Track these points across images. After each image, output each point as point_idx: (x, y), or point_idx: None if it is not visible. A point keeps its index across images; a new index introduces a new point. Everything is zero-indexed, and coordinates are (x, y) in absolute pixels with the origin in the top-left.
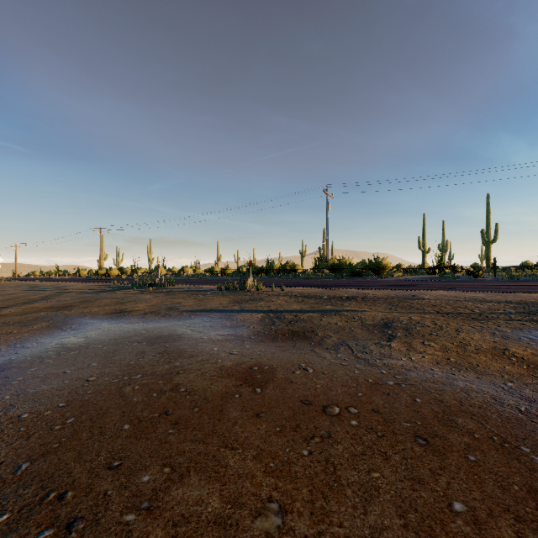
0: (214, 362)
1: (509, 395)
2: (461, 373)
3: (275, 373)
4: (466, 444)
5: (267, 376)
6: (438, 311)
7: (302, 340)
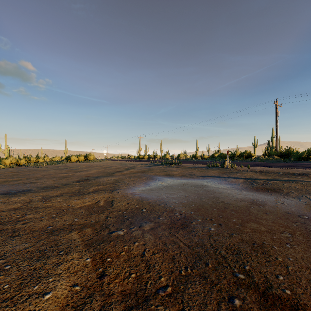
0: (232, 196)
1: None
2: None
3: (266, 203)
4: None
5: (262, 203)
6: None
7: (274, 192)
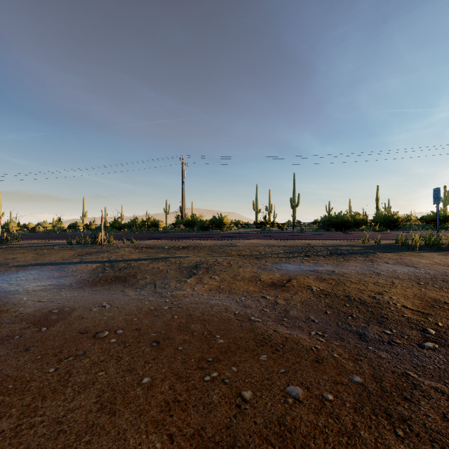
0: (14, 311)
1: (237, 305)
2: (219, 295)
3: (72, 313)
4: (184, 340)
5: (63, 316)
6: (239, 254)
7: (119, 283)
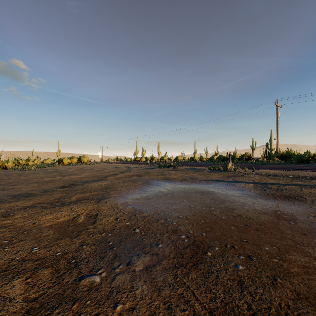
0: (248, 206)
1: None
2: None
3: (295, 216)
4: None
5: (291, 217)
6: None
7: (297, 201)
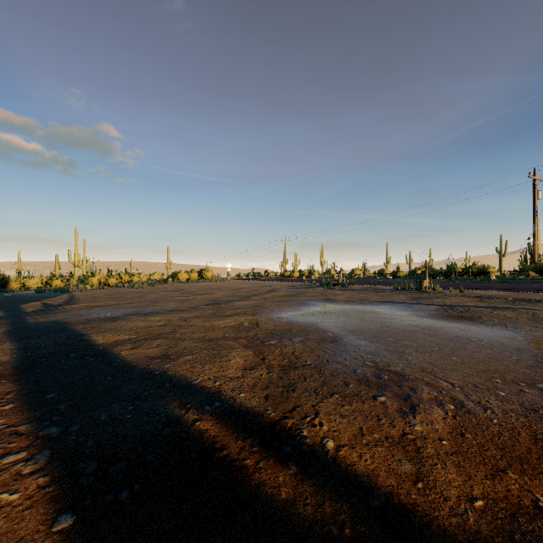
0: (405, 322)
1: None
2: None
3: (442, 328)
4: (542, 353)
5: (437, 329)
6: None
7: (467, 320)
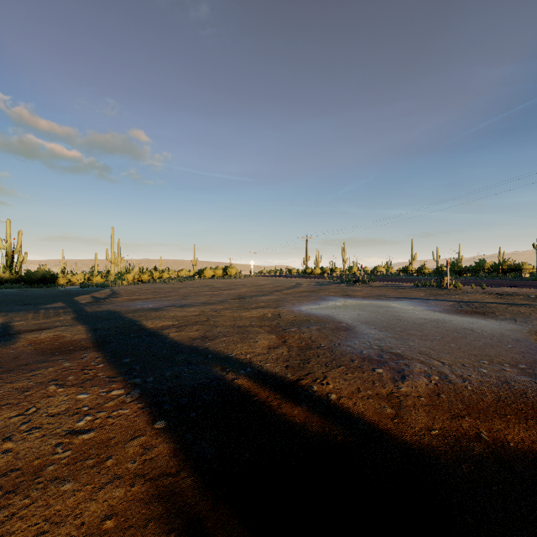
0: (416, 316)
1: None
2: None
3: (451, 321)
4: None
5: (446, 322)
6: None
7: (479, 315)
